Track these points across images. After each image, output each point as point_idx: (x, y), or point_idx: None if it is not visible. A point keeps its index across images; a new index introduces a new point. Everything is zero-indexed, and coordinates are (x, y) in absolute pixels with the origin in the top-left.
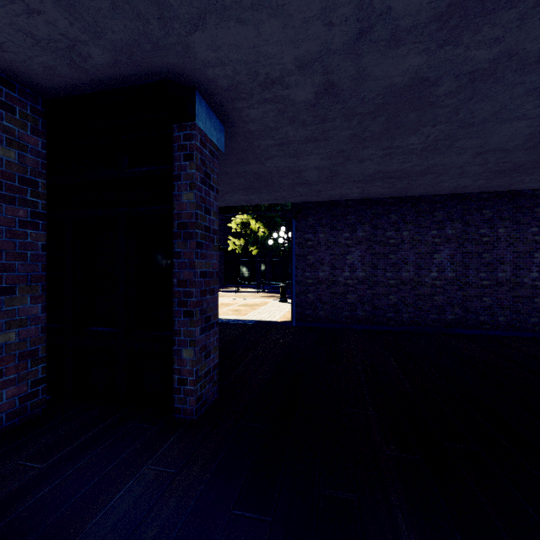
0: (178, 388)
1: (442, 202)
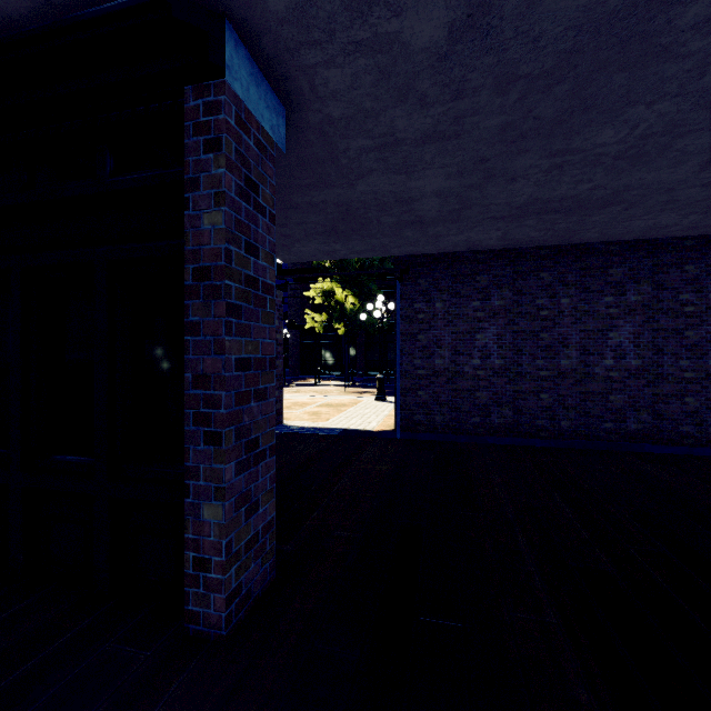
0: (194, 576)
1: (621, 254)
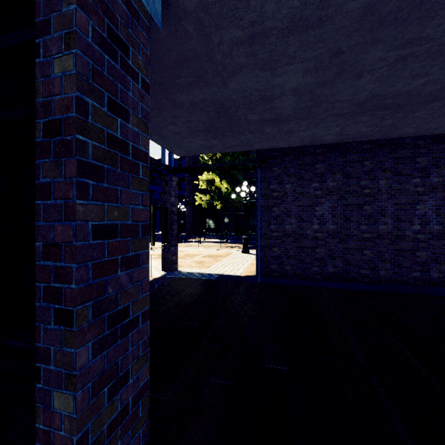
0: None
1: (426, 147)
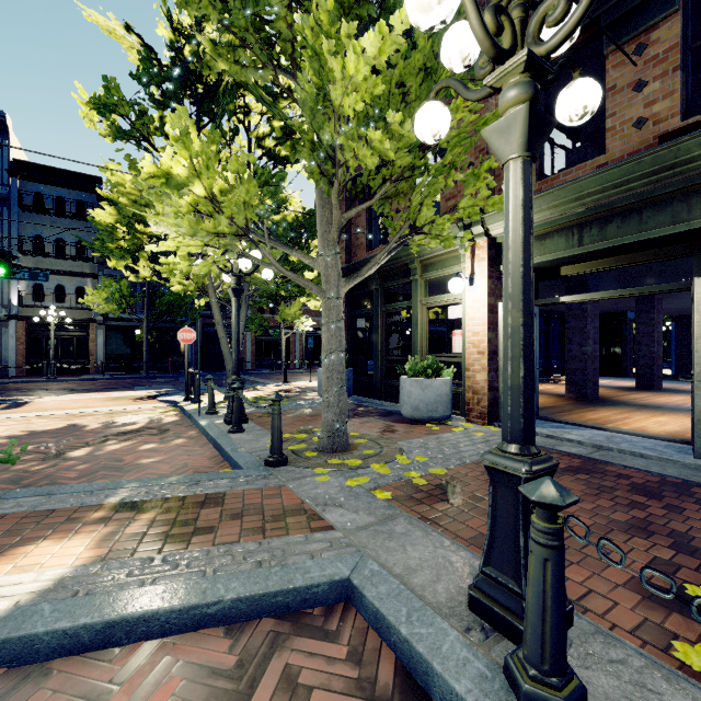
0: (623, 371)
1: None
